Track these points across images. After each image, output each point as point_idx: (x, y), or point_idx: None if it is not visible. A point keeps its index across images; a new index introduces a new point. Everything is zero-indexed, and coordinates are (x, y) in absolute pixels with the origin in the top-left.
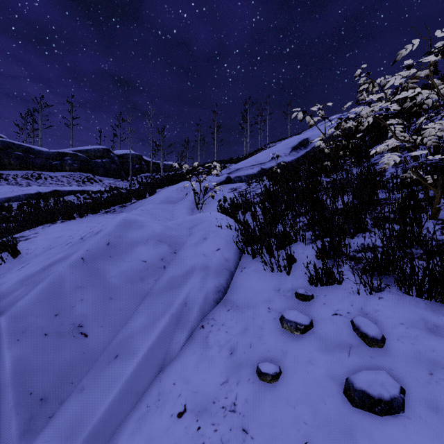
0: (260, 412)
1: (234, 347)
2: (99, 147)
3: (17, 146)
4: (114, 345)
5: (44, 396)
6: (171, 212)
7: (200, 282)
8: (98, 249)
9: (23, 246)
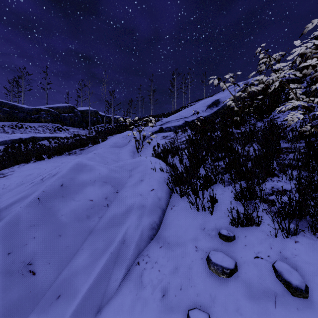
0: None
1: (166, 288)
2: (66, 105)
3: (5, 104)
4: (58, 283)
5: None
6: (117, 155)
7: (136, 220)
8: (52, 190)
9: (0, 182)
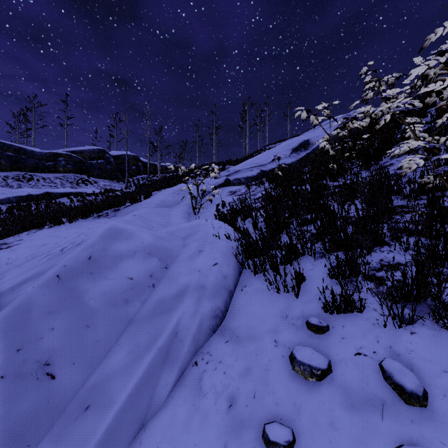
0: None
1: (234, 396)
2: (94, 148)
3: (8, 146)
4: (86, 389)
5: None
6: (166, 217)
7: (193, 306)
8: (77, 264)
9: (3, 255)
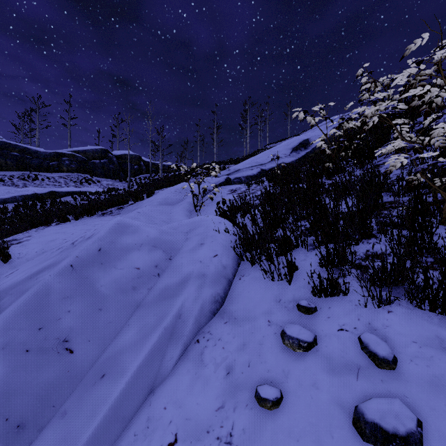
0: (259, 445)
1: (231, 365)
2: (97, 147)
3: (14, 147)
4: (101, 362)
5: (21, 422)
6: (169, 214)
7: (195, 292)
8: (88, 255)
9: (14, 250)
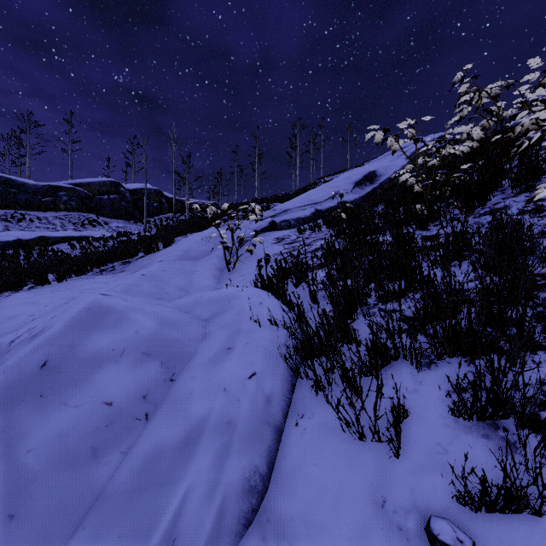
0: None
1: None
2: (105, 179)
3: None
4: None
5: None
6: (189, 276)
7: (210, 470)
8: (19, 378)
9: None
